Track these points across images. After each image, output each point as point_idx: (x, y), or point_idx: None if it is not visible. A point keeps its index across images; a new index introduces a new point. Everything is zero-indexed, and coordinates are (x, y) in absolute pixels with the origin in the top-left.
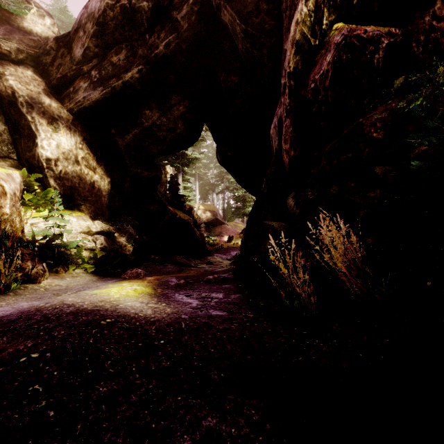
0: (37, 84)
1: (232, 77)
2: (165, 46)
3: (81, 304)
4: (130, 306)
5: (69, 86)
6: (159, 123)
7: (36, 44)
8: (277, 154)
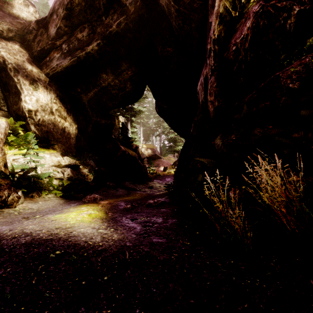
0: (22, 55)
1: (167, 48)
2: (117, 25)
3: (38, 232)
4: (82, 233)
5: (46, 56)
6: (113, 84)
7: (22, 25)
8: (202, 105)
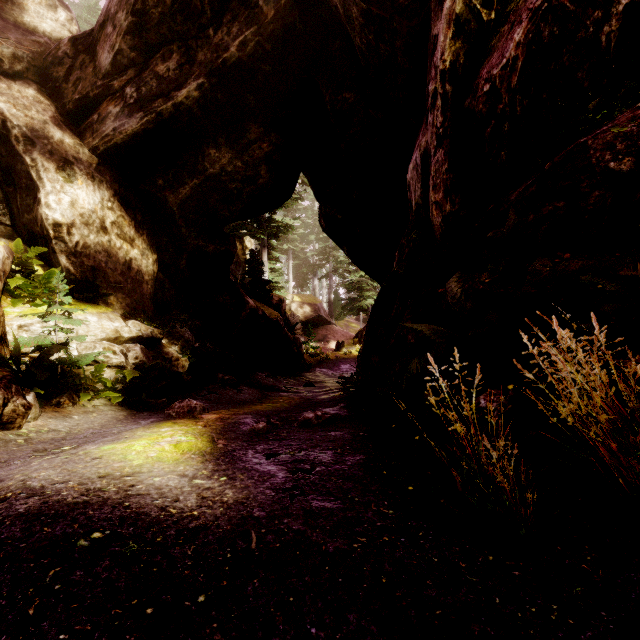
0: (42, 108)
1: (343, 94)
2: (239, 46)
3: (59, 486)
4: (156, 487)
5: (92, 112)
6: (232, 170)
7: (42, 48)
8: (418, 212)
